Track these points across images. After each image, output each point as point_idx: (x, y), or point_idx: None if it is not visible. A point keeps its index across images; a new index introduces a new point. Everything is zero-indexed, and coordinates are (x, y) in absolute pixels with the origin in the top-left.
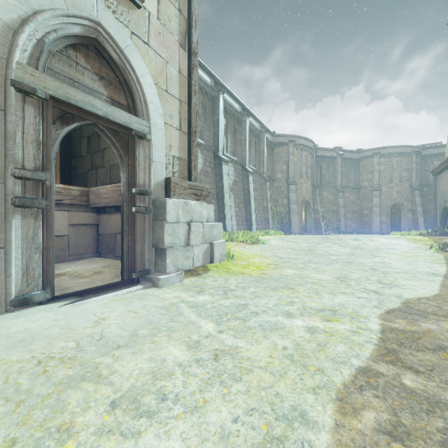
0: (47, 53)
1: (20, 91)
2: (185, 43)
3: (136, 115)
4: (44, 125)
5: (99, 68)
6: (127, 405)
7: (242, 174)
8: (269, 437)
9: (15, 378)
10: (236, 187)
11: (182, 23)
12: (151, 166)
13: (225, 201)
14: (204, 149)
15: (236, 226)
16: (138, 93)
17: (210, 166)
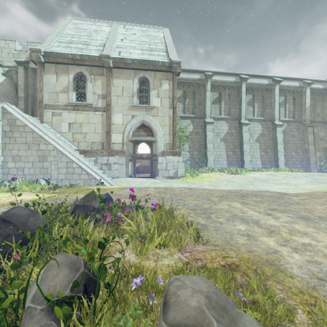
0: (135, 132)
1: (130, 141)
2: (172, 106)
3: (153, 136)
4: (133, 146)
5: (144, 129)
6: (127, 184)
7: (272, 127)
8: (131, 186)
9: (123, 181)
10: (264, 138)
11: (170, 101)
12: (157, 148)
13: (245, 149)
14: (229, 120)
15: (260, 165)
16: (153, 131)
17: (235, 129)
